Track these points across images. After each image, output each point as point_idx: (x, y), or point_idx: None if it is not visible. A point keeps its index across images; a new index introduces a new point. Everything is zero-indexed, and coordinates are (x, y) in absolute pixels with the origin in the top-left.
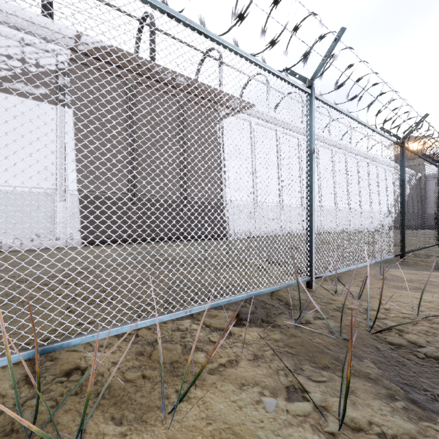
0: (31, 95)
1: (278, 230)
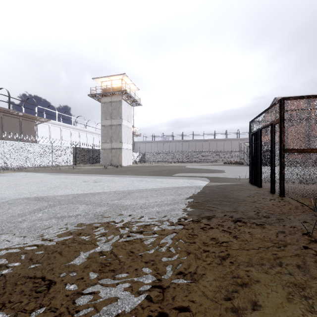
0: None
1: None
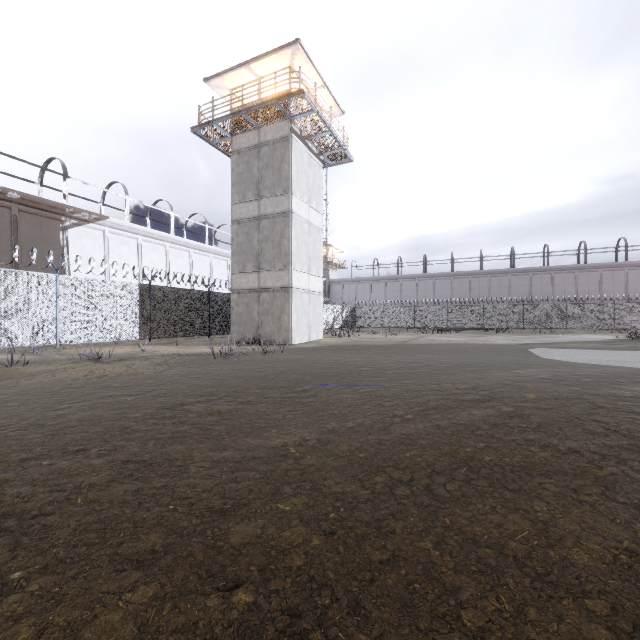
0: None
1: None
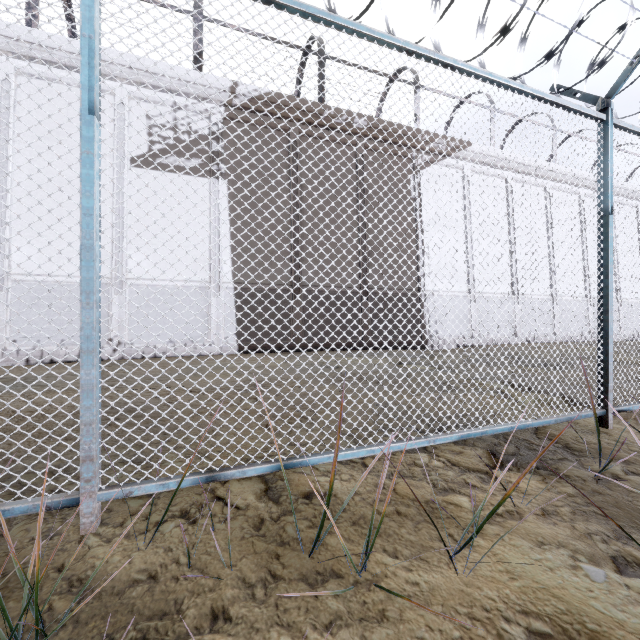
0: (183, 168)
1: (509, 336)
